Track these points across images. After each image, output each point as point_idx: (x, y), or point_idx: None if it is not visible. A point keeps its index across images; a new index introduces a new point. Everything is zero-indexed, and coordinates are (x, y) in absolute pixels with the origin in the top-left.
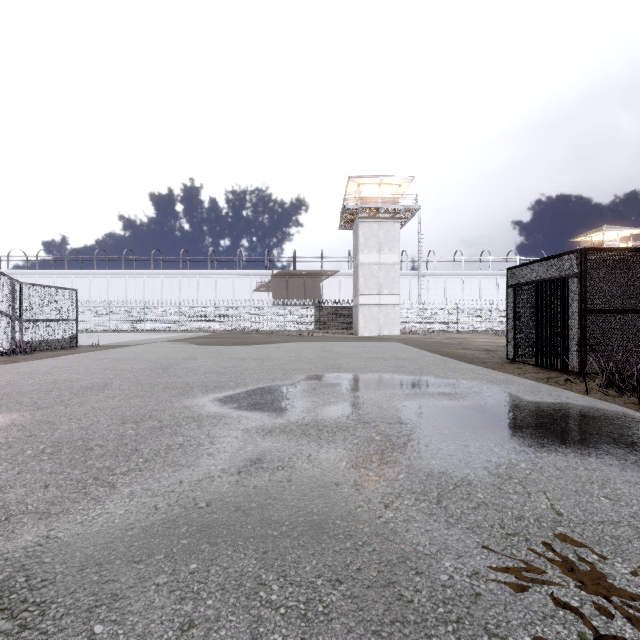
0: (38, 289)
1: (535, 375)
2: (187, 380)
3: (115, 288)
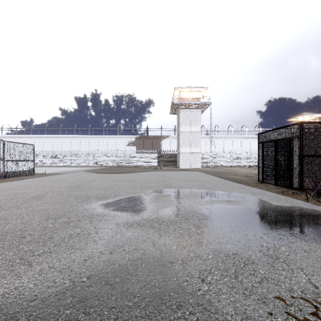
0: (13, 144)
1: (275, 190)
2: (88, 193)
3: (56, 144)
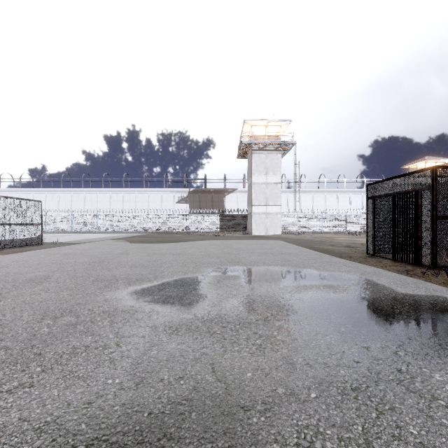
0: (10, 200)
1: (395, 268)
2: (115, 273)
3: (76, 201)
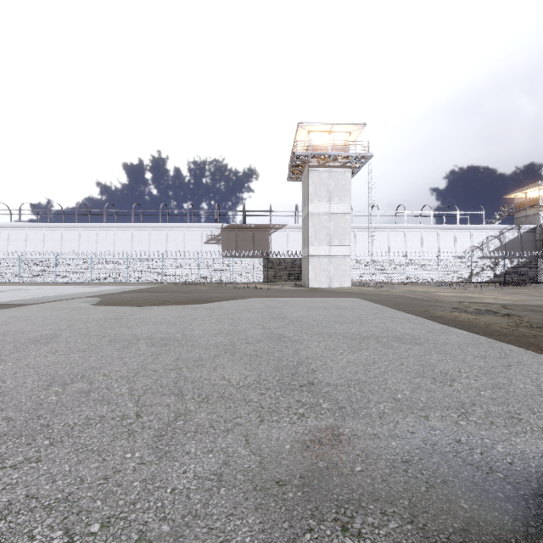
0: None
1: None
2: None
3: (68, 240)
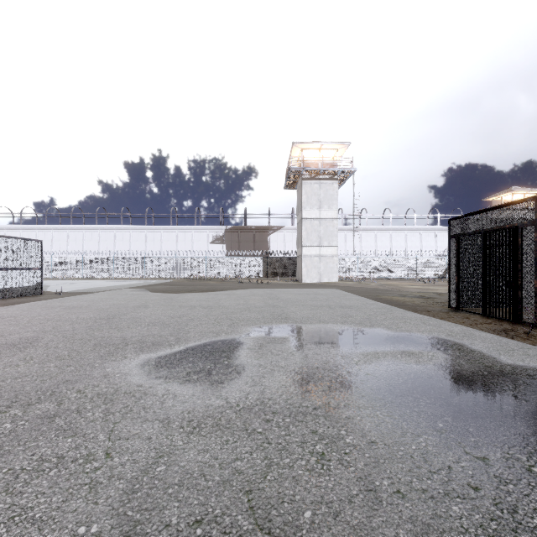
0: (1, 240)
1: (489, 326)
2: (126, 334)
3: (89, 241)
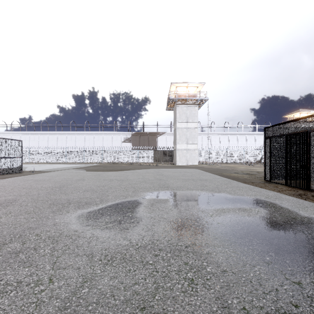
0: None
1: (290, 192)
2: (70, 197)
3: (51, 141)
